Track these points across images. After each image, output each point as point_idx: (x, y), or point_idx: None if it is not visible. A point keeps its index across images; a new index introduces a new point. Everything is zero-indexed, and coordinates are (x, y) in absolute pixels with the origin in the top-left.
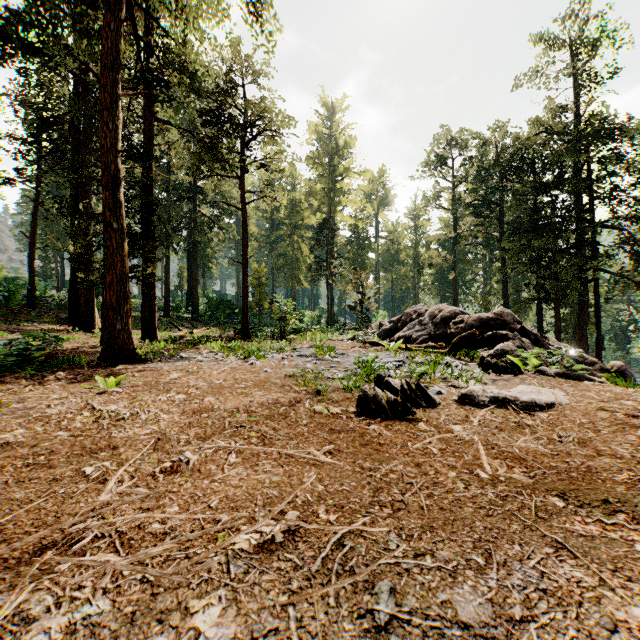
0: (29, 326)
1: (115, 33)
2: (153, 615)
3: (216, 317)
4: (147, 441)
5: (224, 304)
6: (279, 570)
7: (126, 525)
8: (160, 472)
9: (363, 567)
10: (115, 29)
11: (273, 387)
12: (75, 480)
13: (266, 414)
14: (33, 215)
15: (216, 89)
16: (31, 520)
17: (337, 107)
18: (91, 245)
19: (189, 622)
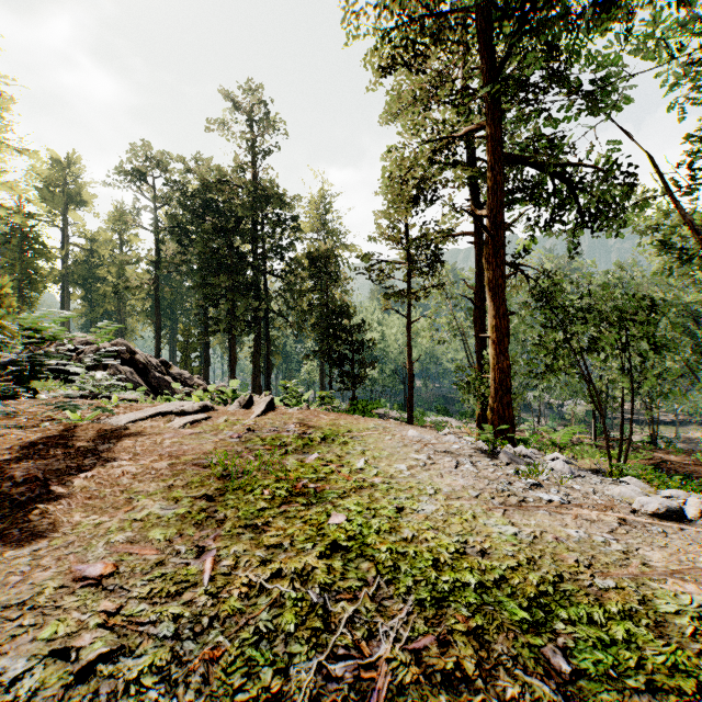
0: None
1: None
2: None
3: None
4: None
5: None
6: None
7: None
8: None
9: None
10: None
11: None
12: None
13: None
14: None
15: None
16: None
17: None
18: None
19: None
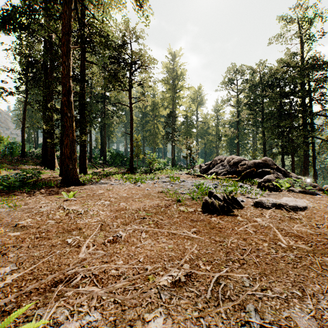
0: (22, 166)
1: (69, 16)
2: (126, 322)
3: (115, 162)
4: (96, 225)
5: (119, 155)
6: (188, 297)
7: (97, 271)
8: (107, 242)
9: (235, 296)
10: (69, 14)
11: (154, 198)
12: (63, 246)
13: (154, 212)
14: (24, 110)
15: (117, 45)
16: (45, 267)
17: (177, 54)
18: (55, 125)
19: (147, 327)
